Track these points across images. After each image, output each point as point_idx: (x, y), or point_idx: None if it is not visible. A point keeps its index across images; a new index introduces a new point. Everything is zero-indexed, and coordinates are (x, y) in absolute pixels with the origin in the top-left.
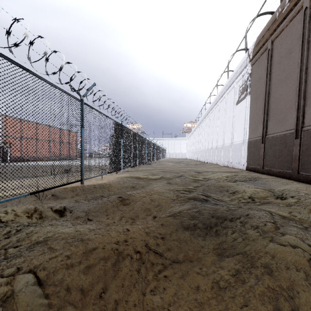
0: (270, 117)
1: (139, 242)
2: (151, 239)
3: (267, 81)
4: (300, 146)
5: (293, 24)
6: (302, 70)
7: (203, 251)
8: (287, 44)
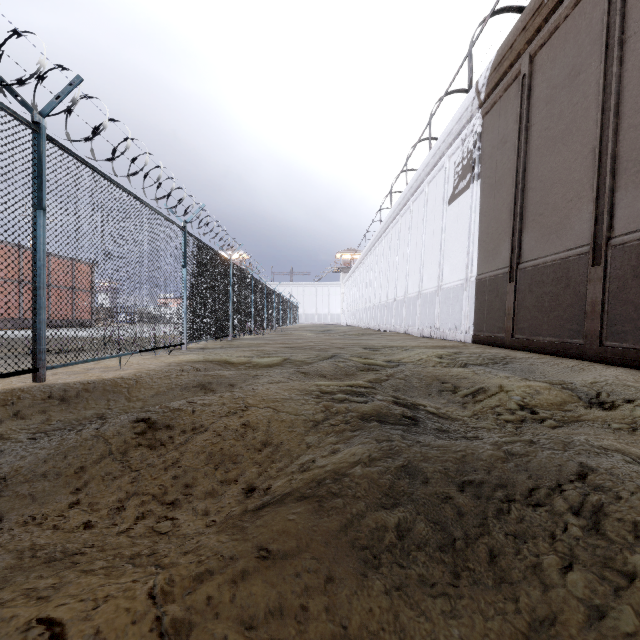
0: (529, 223)
1: None
2: None
3: (519, 145)
4: (604, 281)
5: (581, 10)
6: (607, 109)
7: None
8: (569, 57)
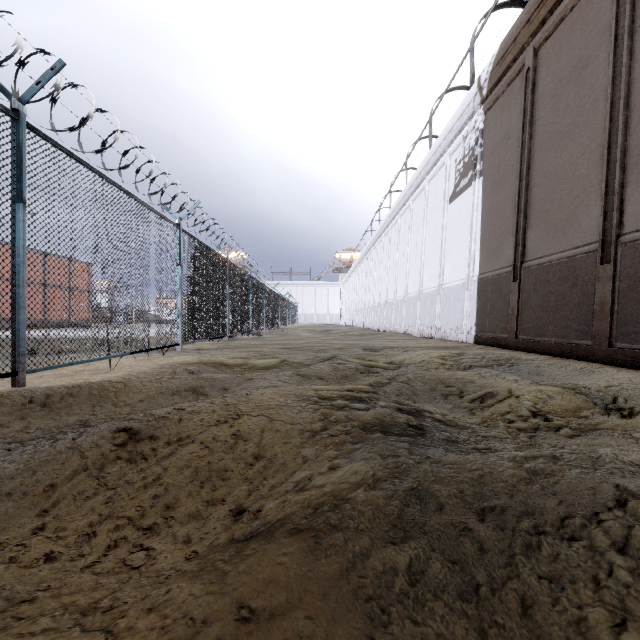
0: (534, 220)
1: None
2: None
3: (523, 140)
4: (613, 280)
5: (588, 0)
6: (616, 101)
7: None
8: (575, 49)
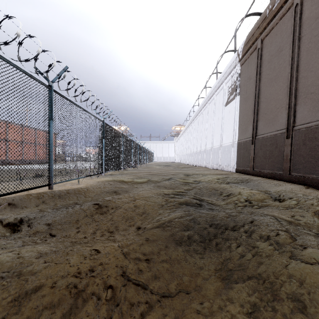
0: (260, 117)
1: (113, 271)
2: (131, 263)
3: (256, 81)
4: (291, 145)
5: (283, 21)
6: (293, 68)
7: (202, 275)
8: (278, 42)
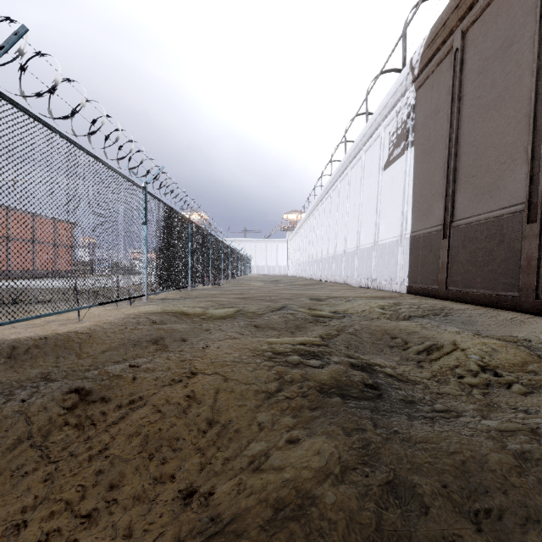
0: (462, 184)
1: None
2: None
3: (452, 113)
4: (540, 237)
5: None
6: (541, 75)
7: None
8: (501, 30)
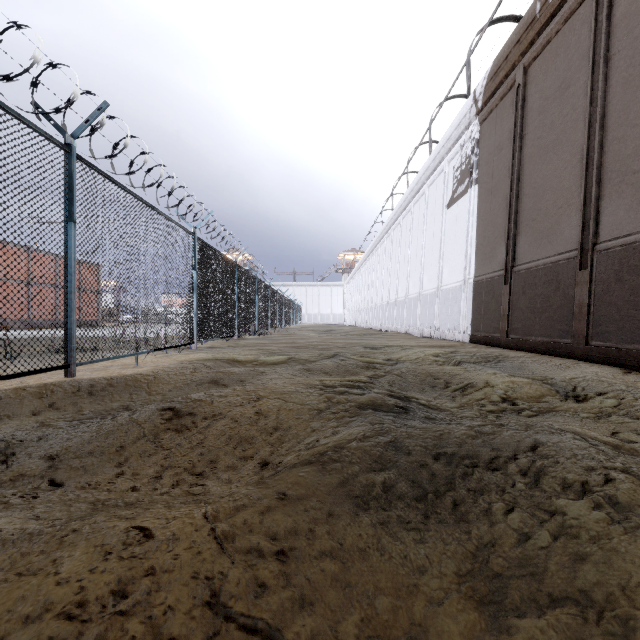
0: (523, 228)
1: (183, 592)
2: (236, 567)
3: (514, 152)
4: (590, 284)
5: (571, 26)
6: (593, 121)
7: (425, 590)
8: (559, 71)
